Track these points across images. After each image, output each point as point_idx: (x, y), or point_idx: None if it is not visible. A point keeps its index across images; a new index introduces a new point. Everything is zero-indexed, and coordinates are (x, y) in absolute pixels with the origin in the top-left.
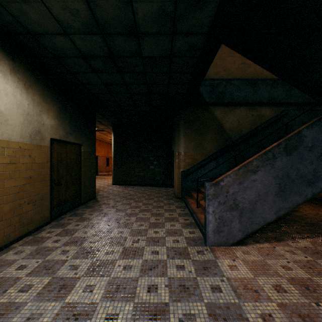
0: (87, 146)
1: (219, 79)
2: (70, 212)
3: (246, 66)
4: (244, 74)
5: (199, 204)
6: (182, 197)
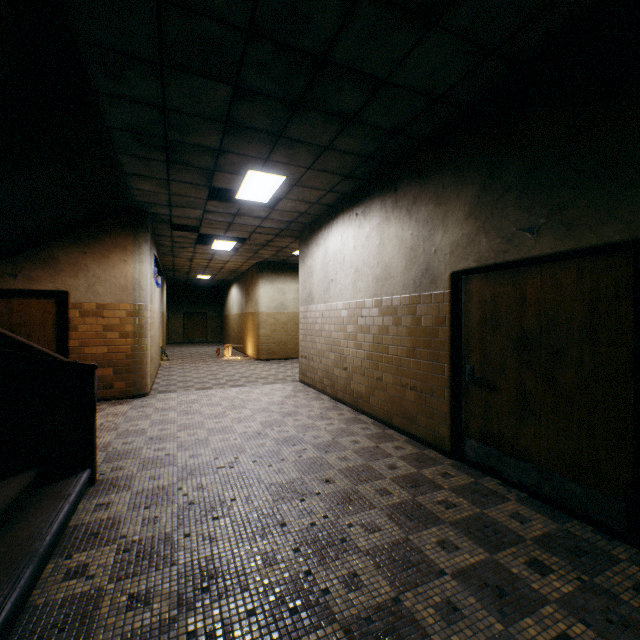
0: None
1: None
2: (523, 496)
3: None
4: None
5: None
6: None
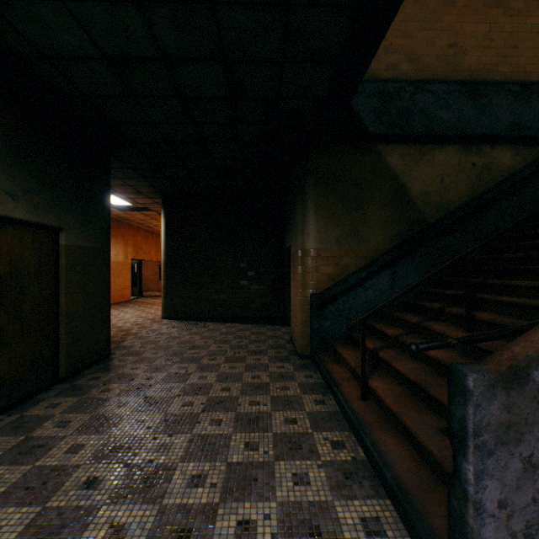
0: (81, 234)
1: (397, 80)
2: (9, 414)
3: (460, 52)
4: (454, 69)
5: (365, 385)
6: (314, 357)
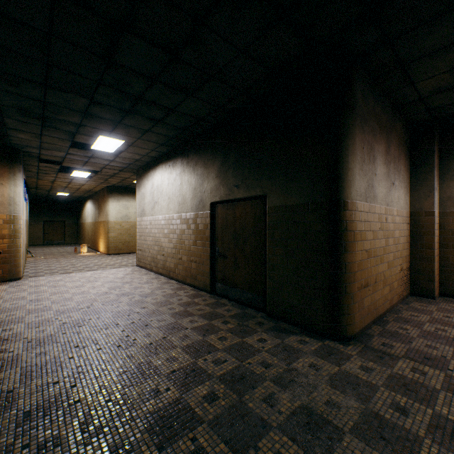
0: (283, 194)
1: None
2: (235, 303)
3: None
4: None
5: None
6: None
